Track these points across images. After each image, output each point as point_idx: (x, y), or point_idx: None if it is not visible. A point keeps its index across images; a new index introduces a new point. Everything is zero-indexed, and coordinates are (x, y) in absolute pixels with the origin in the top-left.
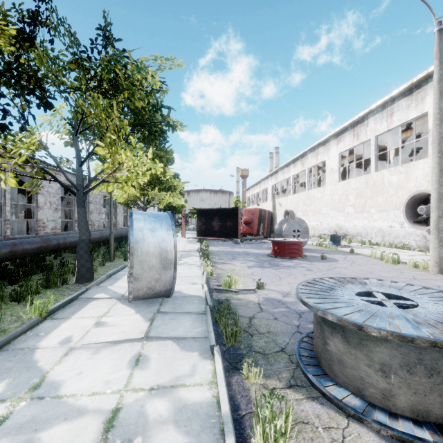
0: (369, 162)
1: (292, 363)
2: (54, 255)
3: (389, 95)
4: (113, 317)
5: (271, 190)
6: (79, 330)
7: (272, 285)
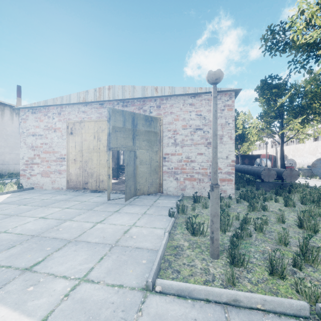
0: None
1: None
2: None
3: None
4: None
5: (270, 143)
6: None
7: None
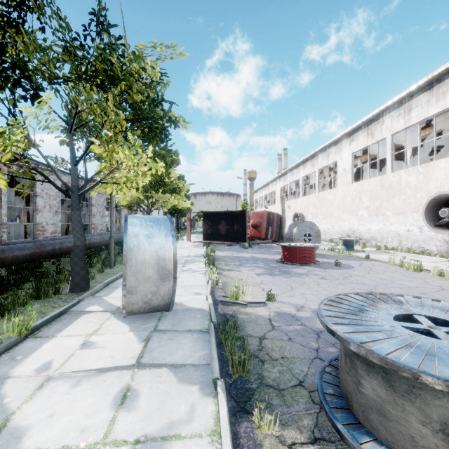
0: (383, 162)
1: (314, 404)
2: (53, 260)
3: (407, 90)
4: (104, 336)
5: (280, 192)
6: (62, 353)
7: (284, 296)
